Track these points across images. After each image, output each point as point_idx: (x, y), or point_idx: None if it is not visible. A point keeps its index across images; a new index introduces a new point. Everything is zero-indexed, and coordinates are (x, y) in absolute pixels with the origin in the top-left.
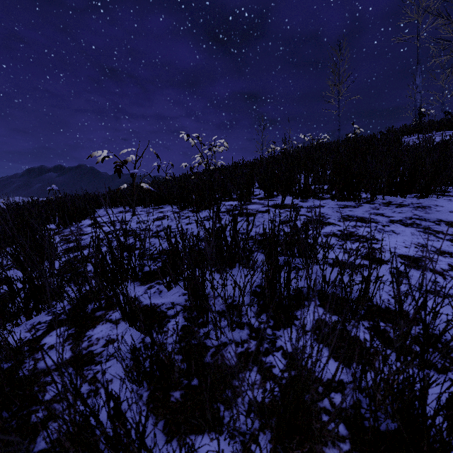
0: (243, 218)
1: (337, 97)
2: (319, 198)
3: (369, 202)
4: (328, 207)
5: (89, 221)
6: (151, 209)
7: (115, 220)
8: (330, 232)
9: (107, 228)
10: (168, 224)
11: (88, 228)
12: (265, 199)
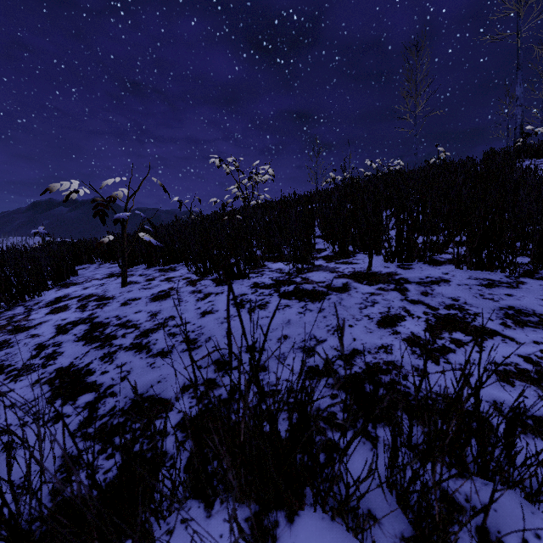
0: (304, 304)
1: (414, 112)
2: (430, 261)
3: (531, 275)
4: (459, 284)
5: (55, 293)
6: (156, 271)
7: (92, 294)
8: (507, 363)
9: (67, 316)
10: (170, 312)
11: (41, 311)
12: (336, 261)
